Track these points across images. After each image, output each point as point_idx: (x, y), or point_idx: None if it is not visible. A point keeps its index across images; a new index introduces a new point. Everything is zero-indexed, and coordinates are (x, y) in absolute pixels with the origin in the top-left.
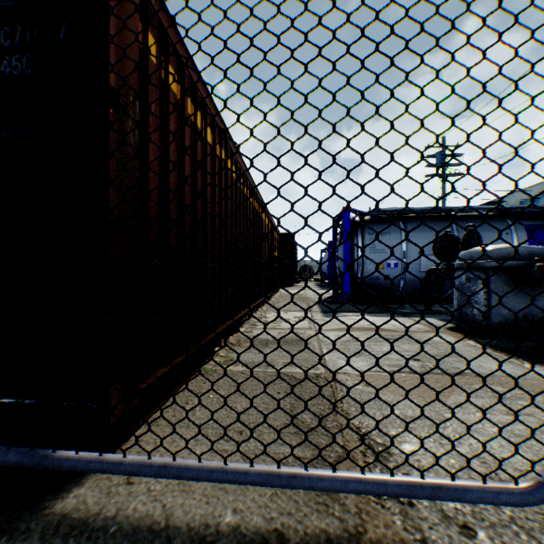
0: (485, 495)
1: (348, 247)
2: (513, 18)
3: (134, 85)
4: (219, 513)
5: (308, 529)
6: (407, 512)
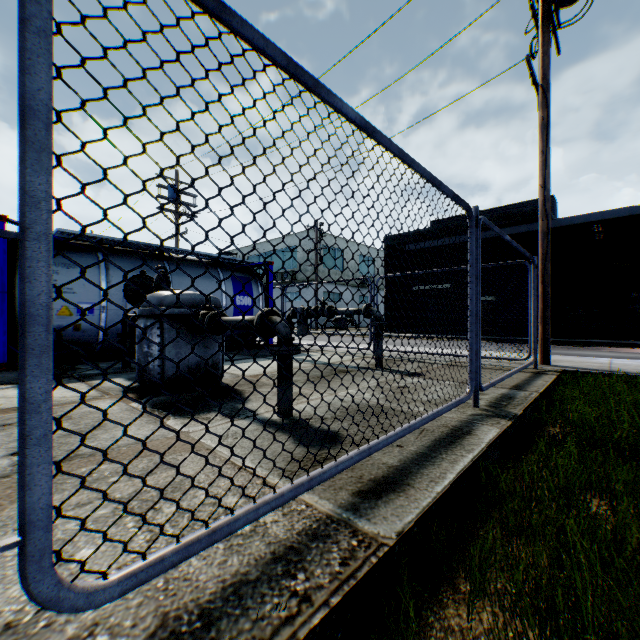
0: None
1: (3, 280)
2: None
3: None
4: None
5: None
6: None
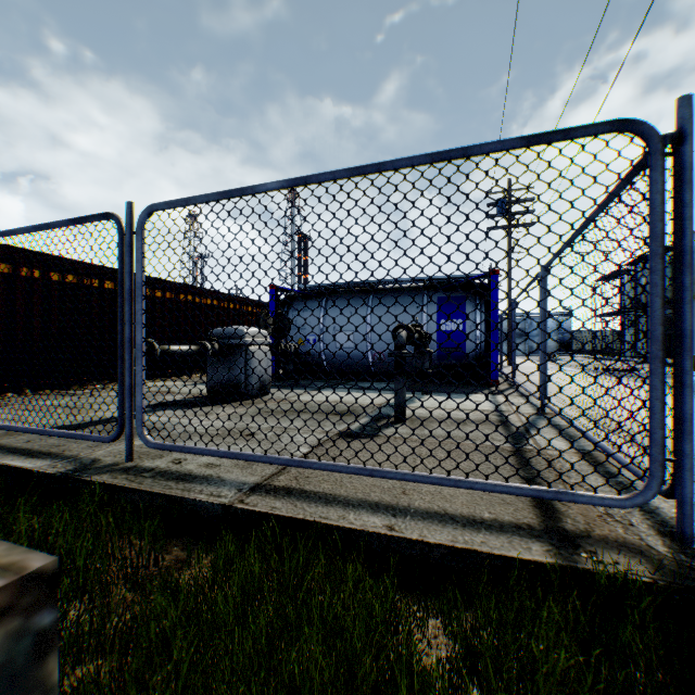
0: None
1: None
2: None
3: None
4: None
5: None
6: None
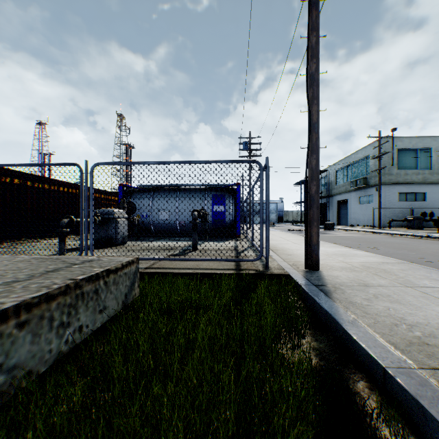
0: None
1: None
2: None
3: None
4: None
5: None
6: None
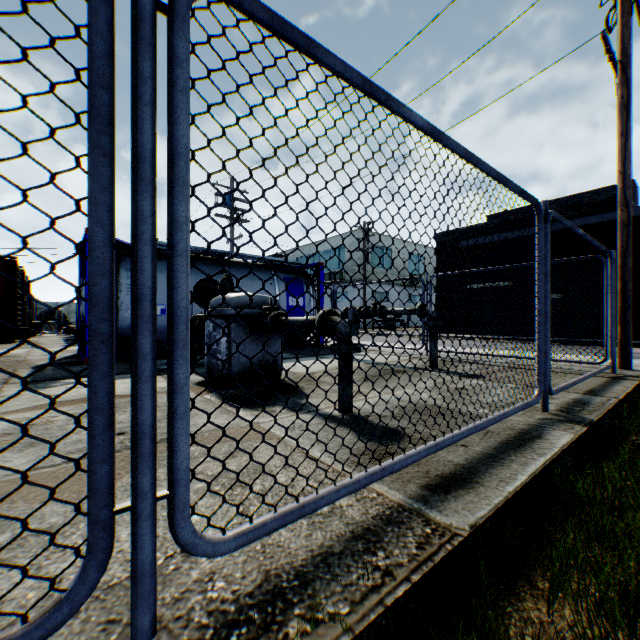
0: None
1: None
2: None
3: None
4: None
5: None
6: None
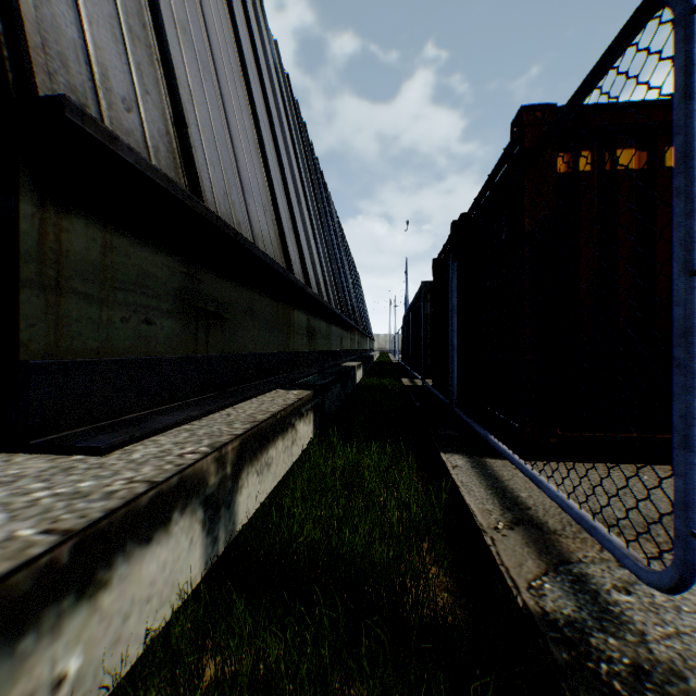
0: (615, 551)
1: None
2: (645, 85)
3: (550, 214)
4: (522, 492)
5: (540, 517)
6: (605, 561)
